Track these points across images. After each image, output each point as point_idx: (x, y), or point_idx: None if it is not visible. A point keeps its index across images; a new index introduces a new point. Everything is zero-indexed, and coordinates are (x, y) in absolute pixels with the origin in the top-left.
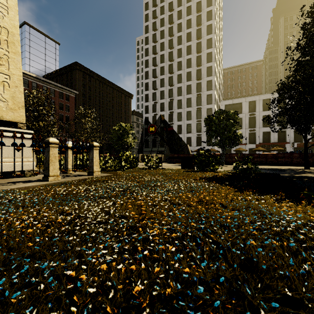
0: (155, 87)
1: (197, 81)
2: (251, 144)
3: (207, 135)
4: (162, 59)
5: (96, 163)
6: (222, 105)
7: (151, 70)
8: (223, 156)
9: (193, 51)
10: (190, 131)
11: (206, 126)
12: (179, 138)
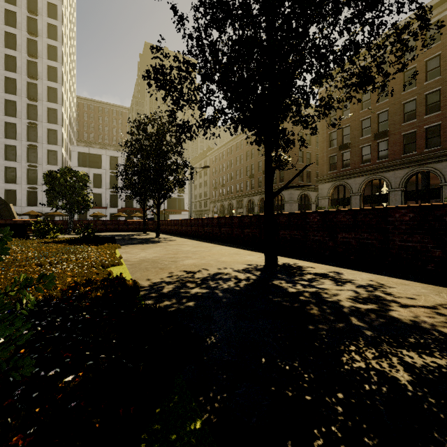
0: None
1: (30, 101)
2: (113, 208)
3: (48, 196)
4: None
5: None
6: (75, 152)
7: None
8: (72, 223)
9: (21, 47)
10: (14, 180)
11: (46, 184)
12: None
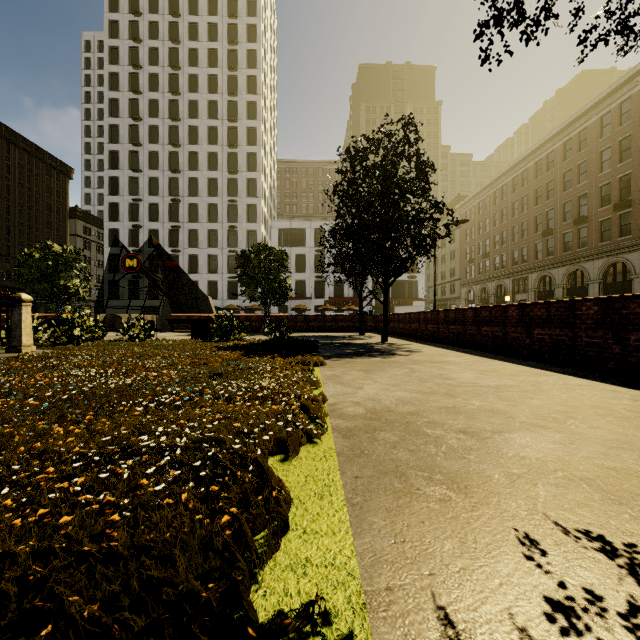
0: (137, 165)
1: (230, 175)
2: (319, 299)
3: (241, 284)
4: (154, 109)
5: (27, 330)
6: (275, 229)
7: (126, 126)
8: (267, 318)
9: (222, 114)
10: (216, 270)
11: (239, 268)
12: (191, 284)
